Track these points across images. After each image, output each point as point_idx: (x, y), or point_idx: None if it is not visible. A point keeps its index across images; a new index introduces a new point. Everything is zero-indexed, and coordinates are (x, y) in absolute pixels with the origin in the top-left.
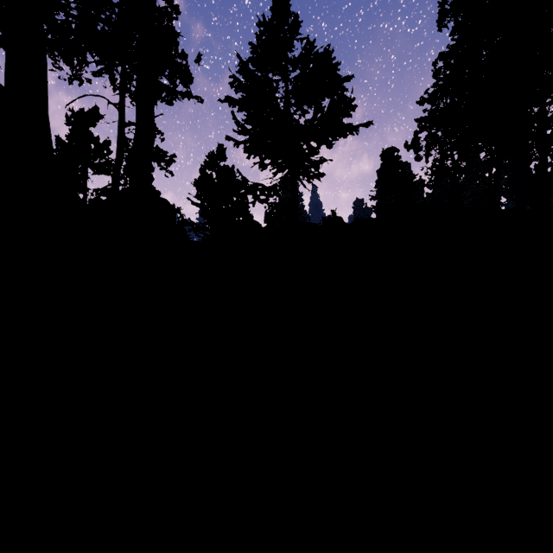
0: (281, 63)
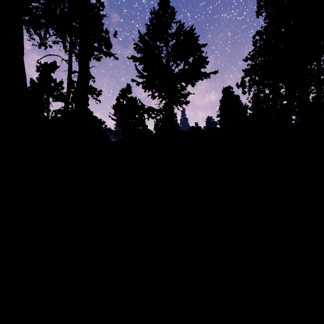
0: (164, 36)
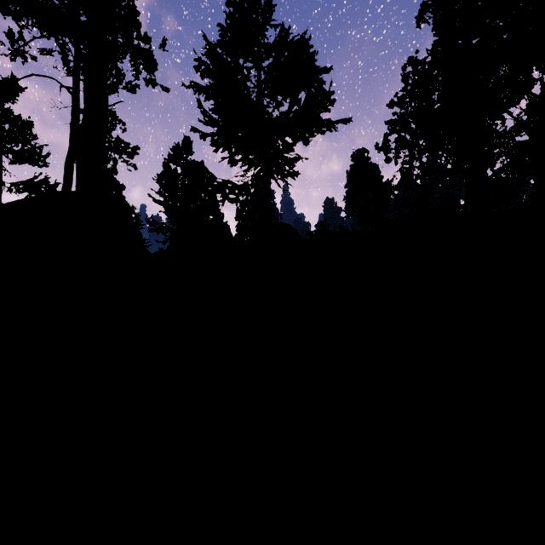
0: (253, 48)
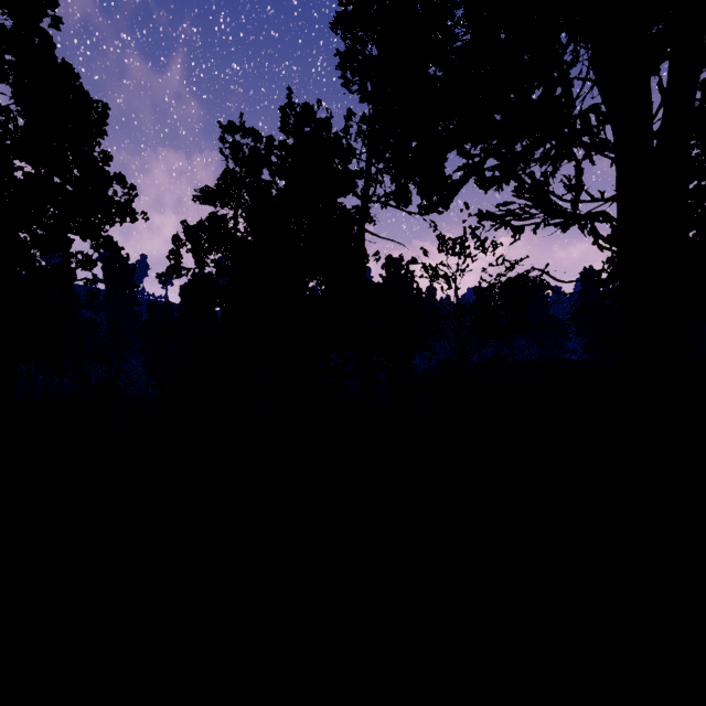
0: None
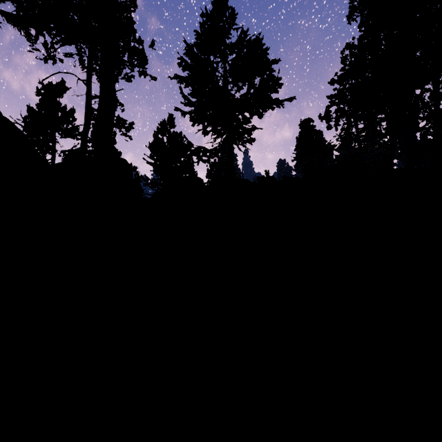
0: (220, 47)
